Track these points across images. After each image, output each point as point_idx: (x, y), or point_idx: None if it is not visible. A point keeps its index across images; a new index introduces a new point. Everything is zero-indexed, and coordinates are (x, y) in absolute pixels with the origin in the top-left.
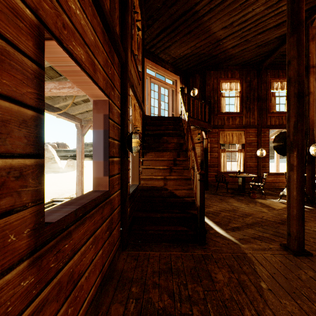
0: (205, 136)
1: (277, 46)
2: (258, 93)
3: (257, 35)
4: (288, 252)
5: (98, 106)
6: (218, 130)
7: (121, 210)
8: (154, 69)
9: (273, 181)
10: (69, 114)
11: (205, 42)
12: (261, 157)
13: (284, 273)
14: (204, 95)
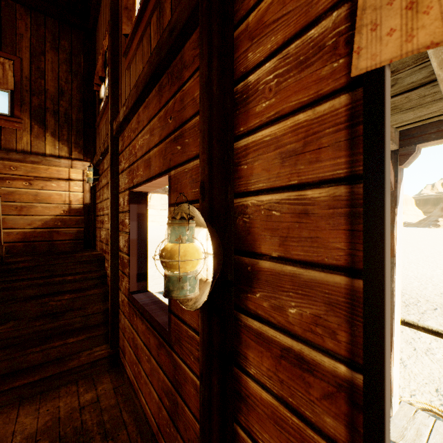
0: None
1: None
2: None
3: None
4: None
5: None
6: None
7: None
8: None
9: None
10: None
11: None
12: None
13: None
14: None
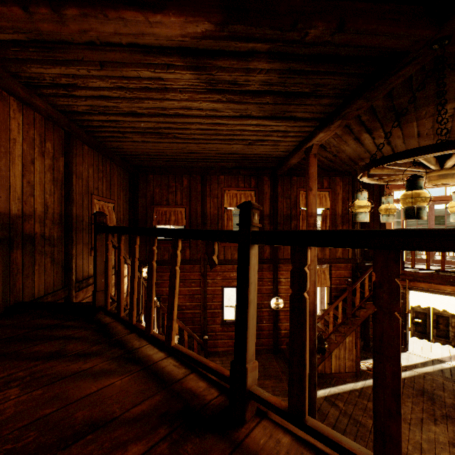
0: None
1: None
2: None
3: None
4: None
5: None
6: None
7: (272, 334)
8: None
9: None
10: None
11: None
12: None
13: None
14: None
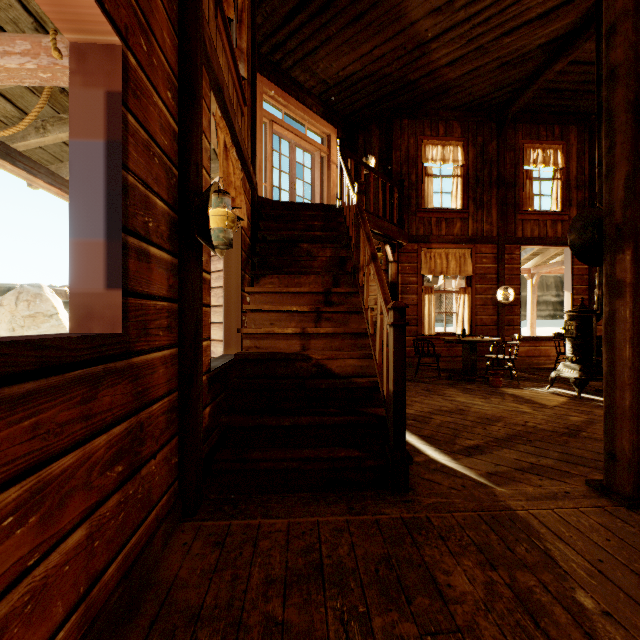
0: (392, 255)
1: (541, 68)
2: (499, 171)
3: (503, 36)
4: (612, 500)
5: (86, 64)
6: (418, 246)
7: (179, 407)
8: (281, 104)
9: (529, 355)
10: (63, 180)
11: (392, 46)
12: (505, 305)
13: (626, 560)
14: (389, 169)
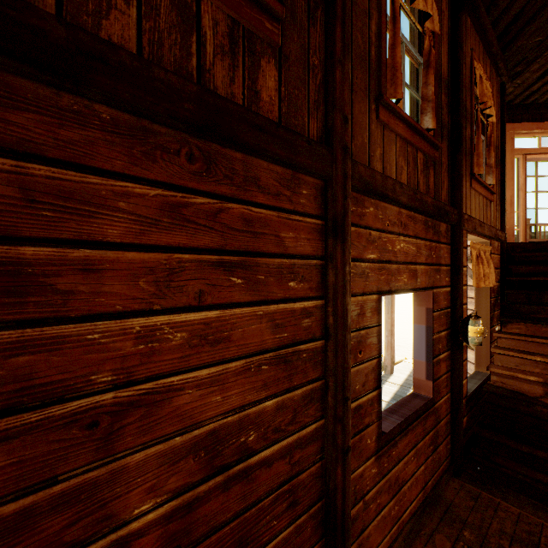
0: None
1: None
2: None
3: None
4: None
5: (418, 297)
6: None
7: (450, 420)
8: (536, 133)
9: None
10: None
11: None
12: None
13: None
14: None
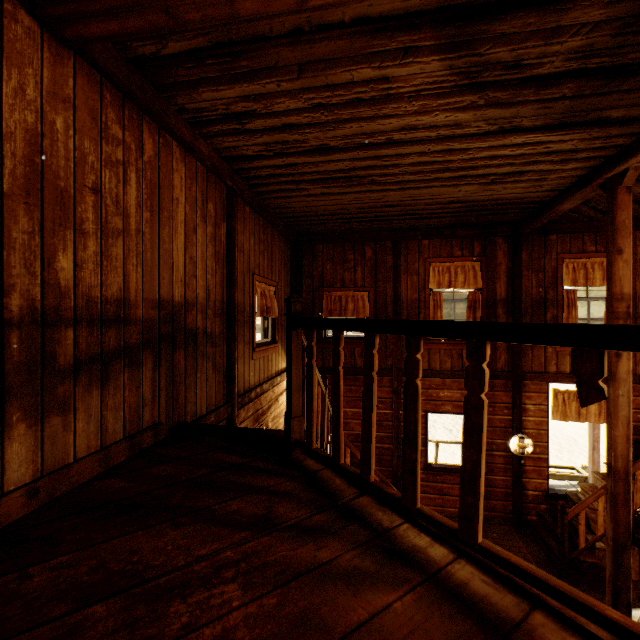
0: None
1: None
2: None
3: None
4: None
5: None
6: None
7: (511, 494)
8: None
9: None
10: None
11: None
12: None
13: None
14: None
